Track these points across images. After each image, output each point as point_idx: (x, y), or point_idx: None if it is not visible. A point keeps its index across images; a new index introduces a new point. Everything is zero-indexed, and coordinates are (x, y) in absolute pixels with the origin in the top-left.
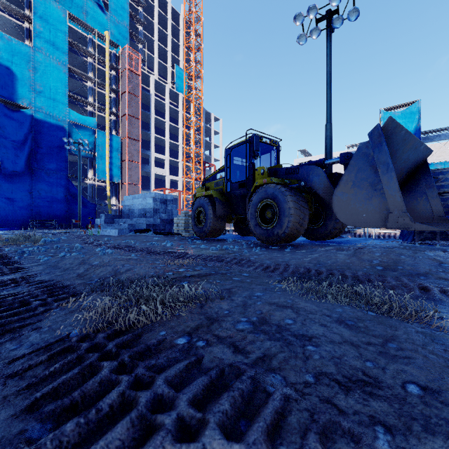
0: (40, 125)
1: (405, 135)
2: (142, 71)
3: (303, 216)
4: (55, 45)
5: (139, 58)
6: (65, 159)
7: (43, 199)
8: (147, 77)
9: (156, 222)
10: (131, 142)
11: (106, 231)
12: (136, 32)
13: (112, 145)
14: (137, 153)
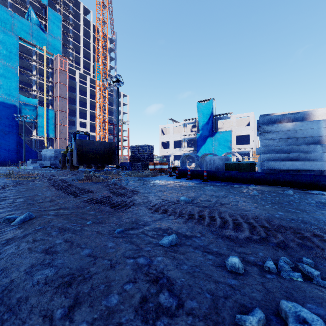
0: (0, 105)
1: (91, 141)
2: (71, 68)
3: None
4: (10, 57)
5: (67, 61)
6: (17, 124)
7: (3, 148)
8: (74, 71)
9: (56, 162)
10: (61, 113)
11: (29, 167)
12: (68, 41)
13: (49, 115)
14: (65, 120)
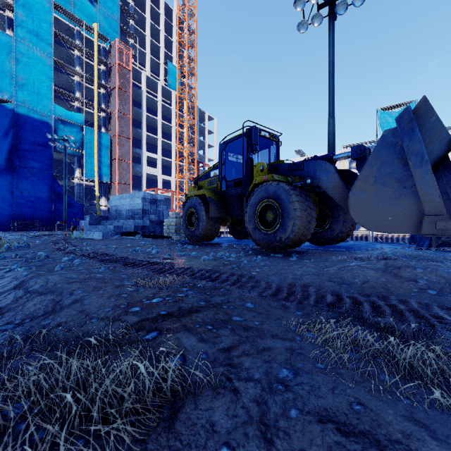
0: (22, 121)
1: (435, 123)
2: (133, 67)
3: (310, 218)
4: (39, 35)
5: (130, 53)
6: (50, 157)
7: (26, 199)
8: (139, 73)
9: (145, 223)
10: (121, 139)
11: (90, 234)
12: (127, 26)
13: (101, 143)
14: (127, 152)
